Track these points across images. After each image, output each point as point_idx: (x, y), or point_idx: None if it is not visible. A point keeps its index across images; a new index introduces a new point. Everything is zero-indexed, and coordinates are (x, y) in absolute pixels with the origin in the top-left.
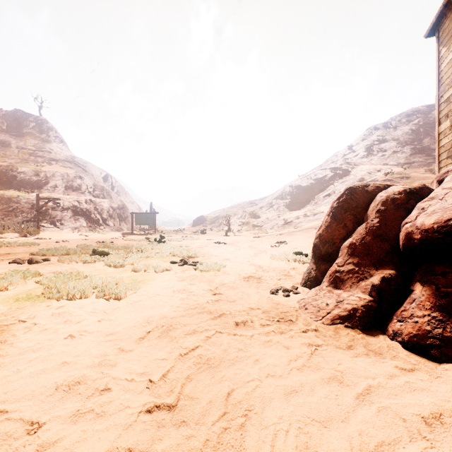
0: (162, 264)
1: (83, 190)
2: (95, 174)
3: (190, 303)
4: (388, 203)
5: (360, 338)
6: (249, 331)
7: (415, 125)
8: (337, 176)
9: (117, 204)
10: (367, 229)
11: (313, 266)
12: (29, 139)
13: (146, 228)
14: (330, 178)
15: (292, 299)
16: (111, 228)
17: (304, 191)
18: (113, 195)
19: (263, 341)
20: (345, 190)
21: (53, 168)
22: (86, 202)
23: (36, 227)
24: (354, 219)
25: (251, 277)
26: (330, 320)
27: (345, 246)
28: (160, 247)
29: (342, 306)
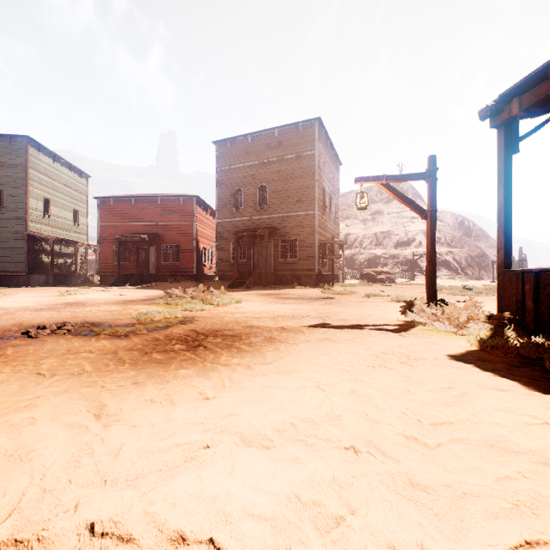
0: None
1: (442, 242)
2: (450, 222)
3: None
4: None
5: None
6: None
7: None
8: None
9: (475, 252)
10: None
11: None
12: (394, 203)
13: None
14: None
15: None
16: (469, 276)
17: None
18: (471, 244)
19: None
20: None
21: (416, 226)
22: (445, 253)
23: (411, 275)
24: None
25: None
26: None
27: None
28: None
29: None
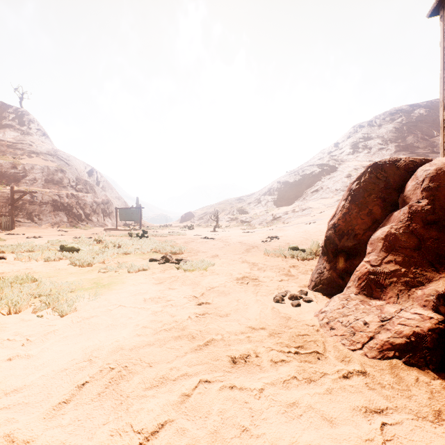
0: (140, 262)
1: (65, 184)
2: (79, 169)
3: (164, 320)
4: (441, 178)
5: (442, 389)
6: (255, 376)
7: (399, 123)
8: (324, 172)
9: (101, 199)
10: (412, 213)
11: (326, 265)
12: (8, 131)
13: (132, 224)
14: (317, 174)
15: (305, 311)
16: (94, 224)
17: (292, 187)
18: (97, 190)
19: (284, 405)
20: (367, 167)
21: (32, 161)
22: (67, 196)
23: (10, 222)
24: (382, 203)
25: (246, 278)
26: (378, 350)
27: (379, 238)
28: (142, 243)
29: (392, 328)
